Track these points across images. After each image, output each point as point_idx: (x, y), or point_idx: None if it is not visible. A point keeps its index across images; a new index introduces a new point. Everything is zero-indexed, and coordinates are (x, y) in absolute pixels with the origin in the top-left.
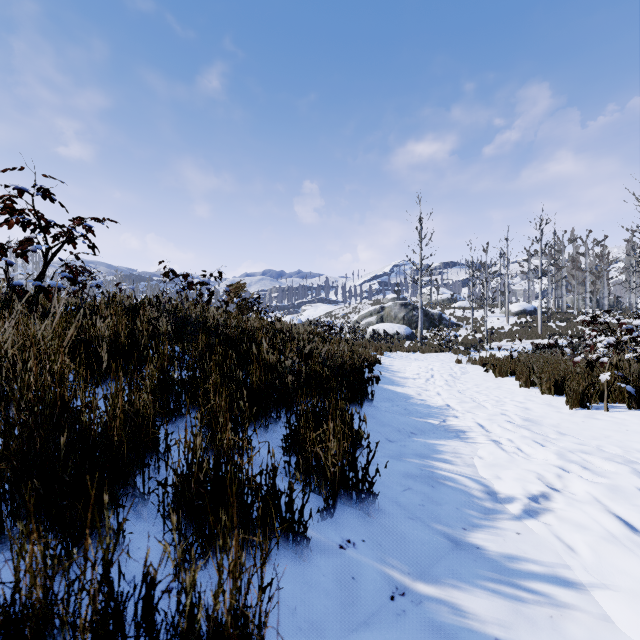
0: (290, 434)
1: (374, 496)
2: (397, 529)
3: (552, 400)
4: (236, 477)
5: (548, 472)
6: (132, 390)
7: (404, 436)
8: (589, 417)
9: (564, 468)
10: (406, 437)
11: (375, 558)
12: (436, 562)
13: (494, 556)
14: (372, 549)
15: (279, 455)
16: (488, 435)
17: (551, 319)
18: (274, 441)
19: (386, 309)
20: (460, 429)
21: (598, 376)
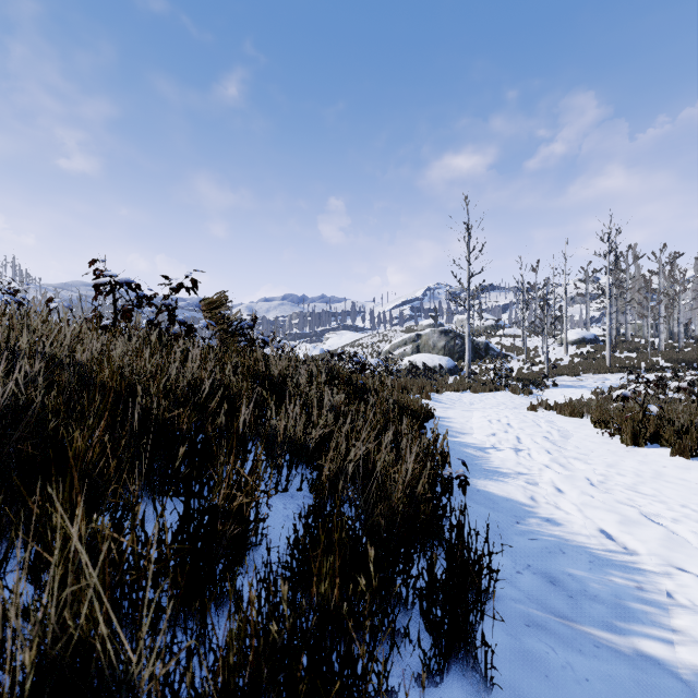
0: None
1: None
2: None
3: None
4: None
5: None
6: None
7: None
8: None
9: None
10: None
11: None
12: None
13: None
14: None
15: None
16: None
17: (617, 349)
18: None
19: (423, 337)
20: None
21: None
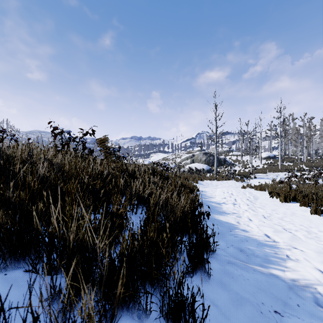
0: None
1: None
2: None
3: None
4: None
5: None
6: None
7: None
8: None
9: None
10: None
11: None
12: None
13: None
14: None
15: None
16: None
17: (284, 161)
18: None
19: (195, 156)
20: (321, 293)
21: None
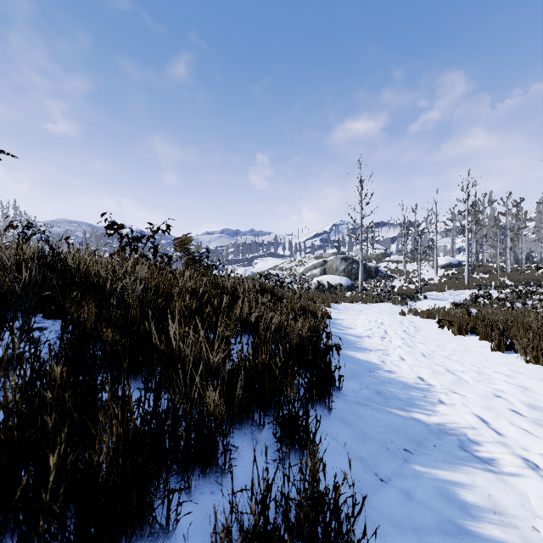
0: None
1: None
2: None
3: None
4: None
5: None
6: None
7: (398, 461)
8: None
9: None
10: (401, 463)
11: None
12: None
13: None
14: None
15: None
16: (518, 453)
17: (475, 271)
18: None
19: (328, 262)
20: (467, 435)
21: None
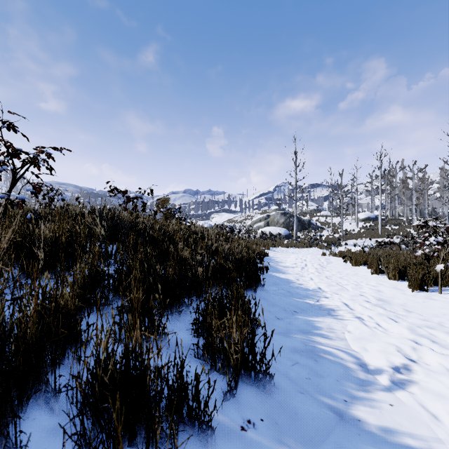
0: (198, 321)
1: (270, 376)
2: (290, 405)
3: (397, 284)
4: (144, 373)
5: (406, 346)
6: (59, 286)
7: (289, 314)
8: (428, 298)
9: (418, 342)
10: (290, 315)
11: (273, 438)
12: (326, 438)
13: (374, 429)
14: (270, 428)
15: (190, 336)
16: (353, 313)
17: (388, 224)
18: (186, 323)
19: (271, 217)
20: (331, 308)
21: (429, 266)
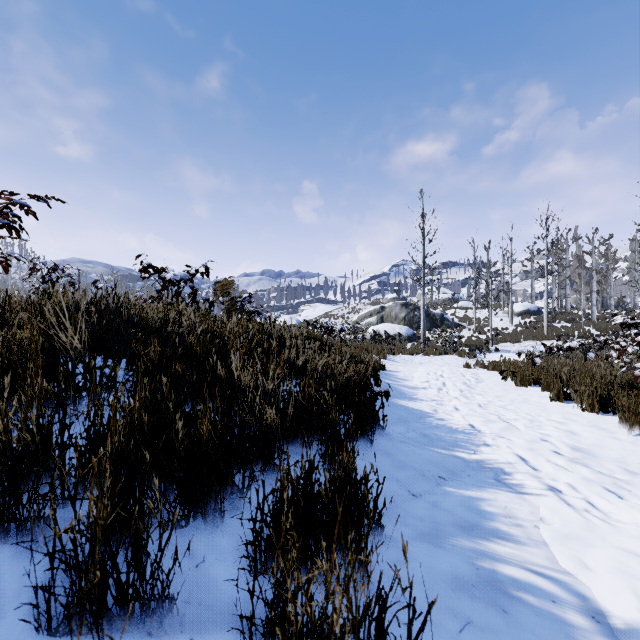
0: (252, 563)
1: None
2: None
3: (598, 420)
4: None
5: None
6: None
7: (431, 484)
8: None
9: None
10: (434, 486)
11: None
12: None
13: None
14: None
15: (240, 572)
16: (543, 480)
17: (556, 319)
18: (237, 533)
19: (386, 309)
20: (501, 468)
21: None
